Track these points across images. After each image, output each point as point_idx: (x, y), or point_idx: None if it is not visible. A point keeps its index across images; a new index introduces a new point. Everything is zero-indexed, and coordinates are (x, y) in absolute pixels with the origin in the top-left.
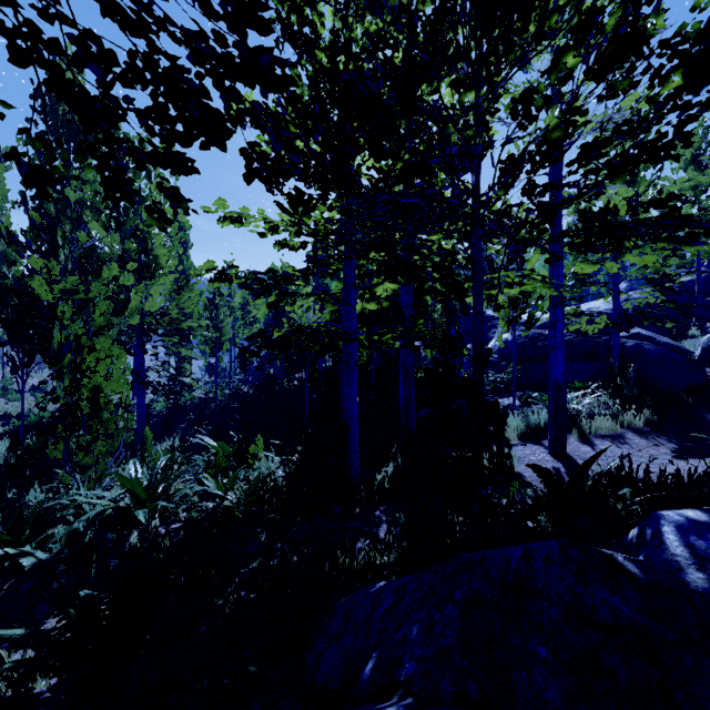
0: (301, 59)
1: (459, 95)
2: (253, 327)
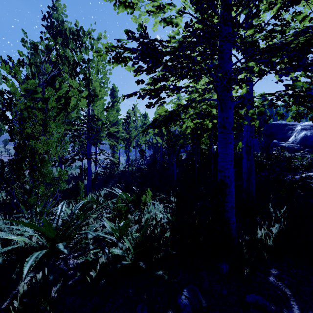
0: None
1: None
2: (146, 136)
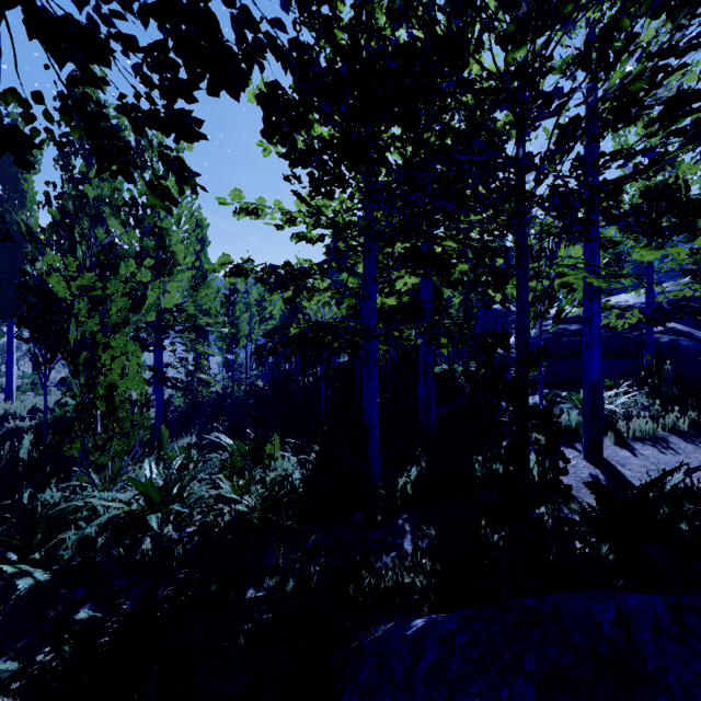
0: (319, 40)
1: (506, 55)
2: (269, 324)
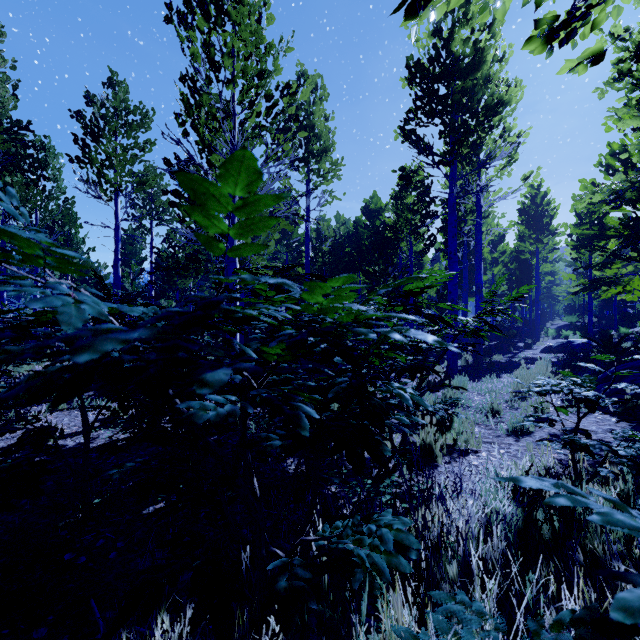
0: None
1: None
2: None
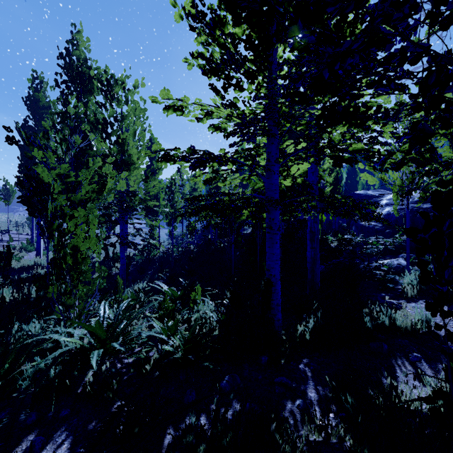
0: None
1: None
2: None
